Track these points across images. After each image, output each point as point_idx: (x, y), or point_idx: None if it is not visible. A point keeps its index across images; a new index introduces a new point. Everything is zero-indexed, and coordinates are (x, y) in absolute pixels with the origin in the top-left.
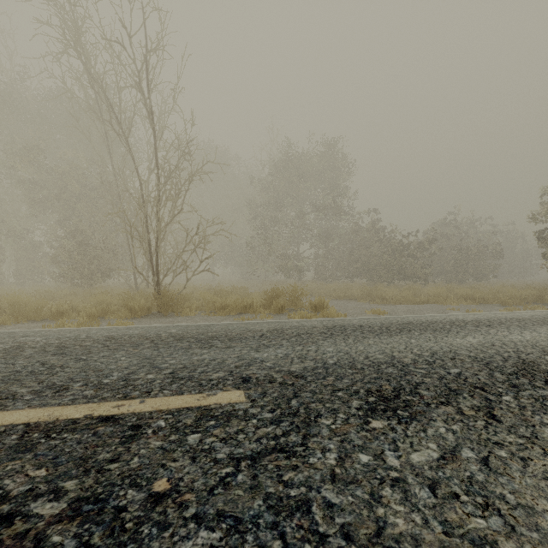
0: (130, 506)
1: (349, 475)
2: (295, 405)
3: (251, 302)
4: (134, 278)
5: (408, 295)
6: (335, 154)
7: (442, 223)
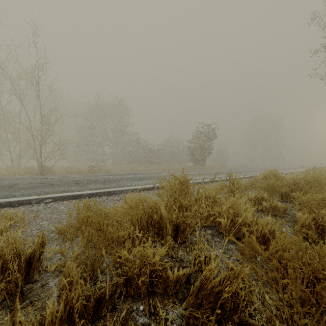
0: (80, 178)
1: (101, 177)
2: (96, 176)
3: (82, 170)
4: (12, 163)
5: (145, 169)
6: (122, 106)
7: (169, 140)
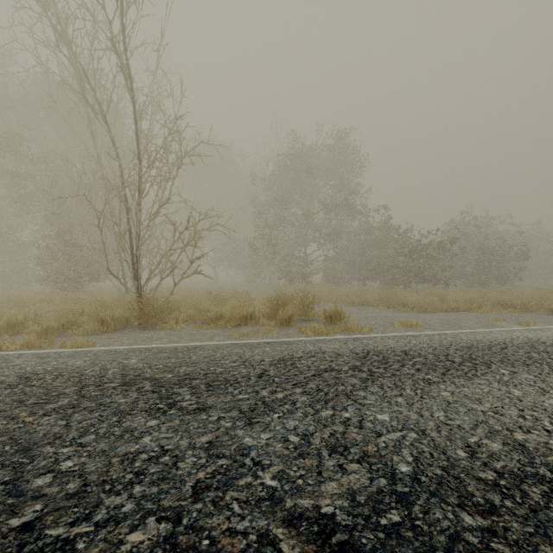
0: None
1: None
2: None
3: (252, 311)
4: (124, 282)
5: (434, 301)
6: (345, 147)
7: (460, 222)
